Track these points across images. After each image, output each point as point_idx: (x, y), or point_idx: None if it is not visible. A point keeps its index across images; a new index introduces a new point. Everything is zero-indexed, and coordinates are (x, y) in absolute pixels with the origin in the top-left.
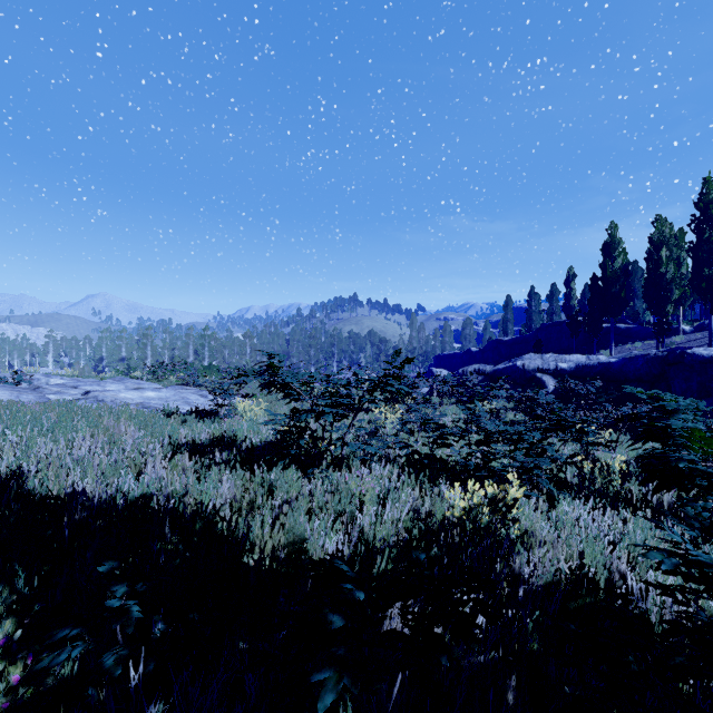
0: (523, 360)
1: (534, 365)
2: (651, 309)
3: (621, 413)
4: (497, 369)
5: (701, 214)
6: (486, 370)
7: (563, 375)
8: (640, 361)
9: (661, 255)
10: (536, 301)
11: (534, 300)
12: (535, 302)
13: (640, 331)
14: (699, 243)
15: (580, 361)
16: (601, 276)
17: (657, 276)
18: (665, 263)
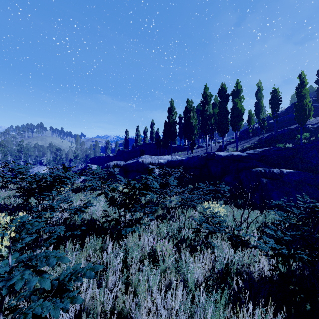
0: (141, 158)
1: (148, 161)
2: (187, 137)
3: (193, 186)
4: (127, 163)
5: (204, 99)
6: (121, 164)
7: (161, 166)
8: (196, 158)
9: (191, 114)
10: (139, 133)
11: (138, 133)
12: (138, 134)
13: (179, 147)
14: (204, 111)
15: (169, 159)
16: (168, 122)
17: (190, 123)
18: (192, 118)
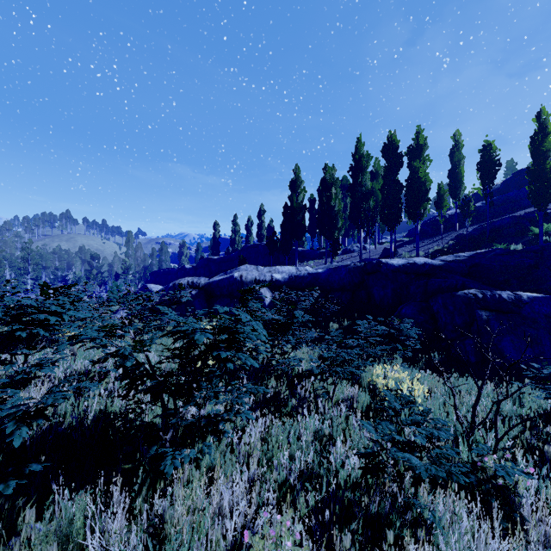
0: (239, 271)
1: (251, 277)
2: (325, 233)
3: (339, 324)
4: (213, 281)
5: (356, 164)
6: (201, 283)
7: (277, 287)
8: (343, 271)
9: (332, 192)
10: (237, 229)
11: (236, 228)
12: (237, 229)
13: (310, 253)
14: (356, 185)
15: (292, 272)
16: (290, 206)
17: (330, 208)
18: (334, 199)
